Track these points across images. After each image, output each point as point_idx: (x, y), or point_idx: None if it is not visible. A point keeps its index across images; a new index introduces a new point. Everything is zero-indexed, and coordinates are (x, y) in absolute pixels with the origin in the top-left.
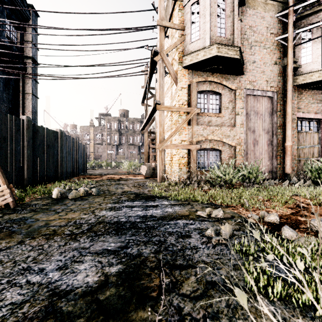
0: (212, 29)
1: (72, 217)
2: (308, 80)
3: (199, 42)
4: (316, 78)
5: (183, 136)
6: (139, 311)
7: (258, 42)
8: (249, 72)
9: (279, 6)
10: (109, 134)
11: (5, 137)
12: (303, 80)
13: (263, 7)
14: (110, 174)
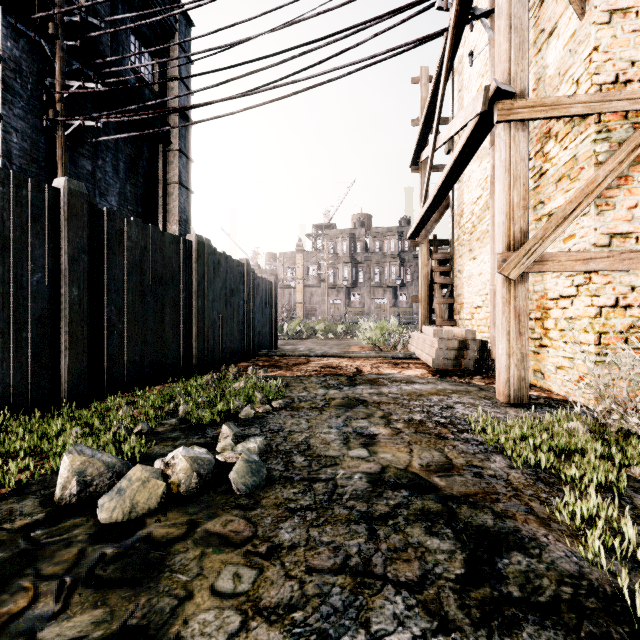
0: None
1: None
2: None
3: None
4: None
5: (620, 214)
6: None
7: None
8: None
9: None
10: (333, 264)
11: None
12: None
13: None
14: (331, 356)
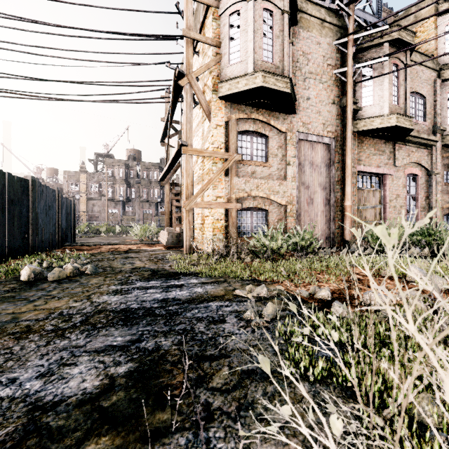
0: (257, 51)
1: (56, 307)
2: (369, 127)
3: (240, 66)
4: (378, 125)
5: (219, 190)
6: (157, 413)
7: (314, 73)
8: (303, 111)
9: (337, 32)
10: (112, 184)
11: None
12: (363, 126)
13: (319, 30)
14: (114, 244)
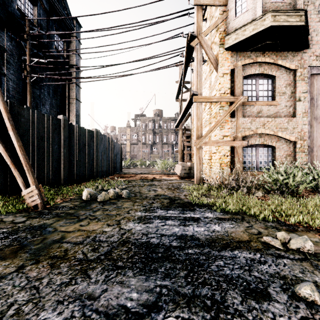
0: None
1: (93, 229)
2: None
3: (247, 15)
4: None
5: (226, 130)
6: None
7: None
8: (316, 44)
9: None
10: (144, 133)
11: (43, 136)
12: None
13: None
14: (144, 174)
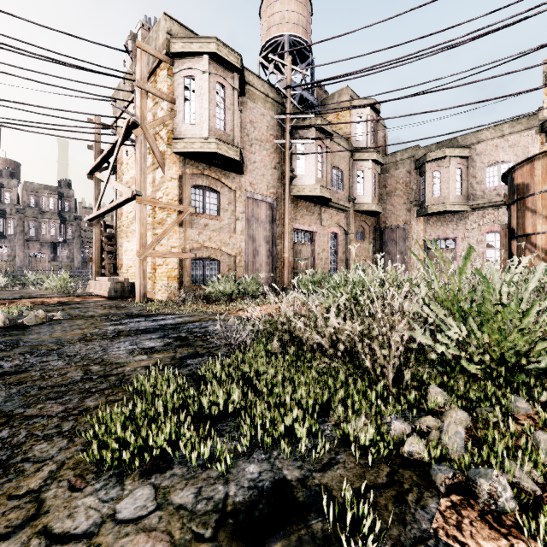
0: (211, 119)
1: (80, 333)
2: (302, 193)
3: (196, 128)
4: (308, 192)
5: (174, 241)
6: (198, 344)
7: (259, 140)
8: (250, 172)
9: (278, 108)
10: None
11: None
12: (298, 191)
13: (264, 103)
14: (29, 298)
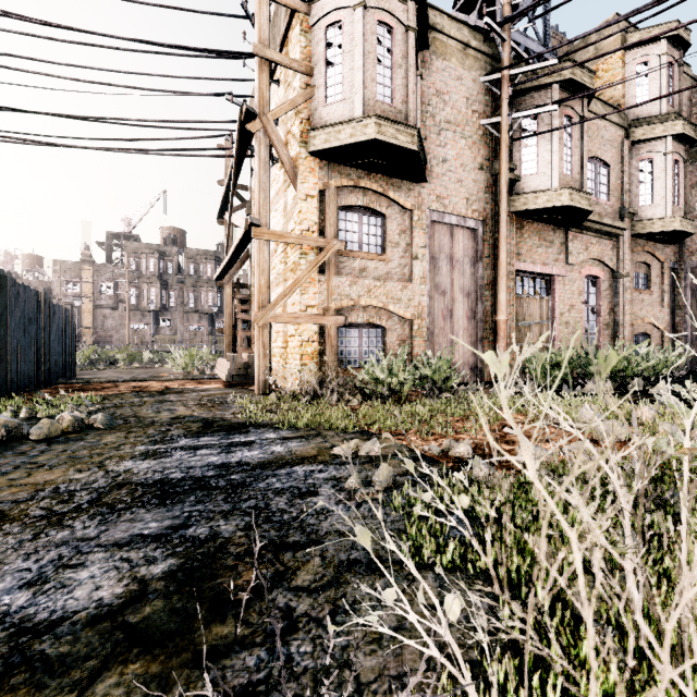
0: (368, 85)
1: (47, 480)
2: (532, 206)
3: (343, 107)
4: (544, 203)
5: (311, 296)
6: (214, 627)
7: (453, 123)
8: (437, 178)
9: (487, 64)
10: (136, 283)
11: None
12: (524, 204)
13: (461, 59)
14: (141, 381)
